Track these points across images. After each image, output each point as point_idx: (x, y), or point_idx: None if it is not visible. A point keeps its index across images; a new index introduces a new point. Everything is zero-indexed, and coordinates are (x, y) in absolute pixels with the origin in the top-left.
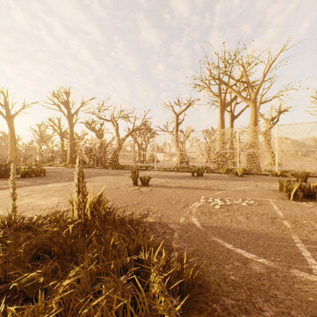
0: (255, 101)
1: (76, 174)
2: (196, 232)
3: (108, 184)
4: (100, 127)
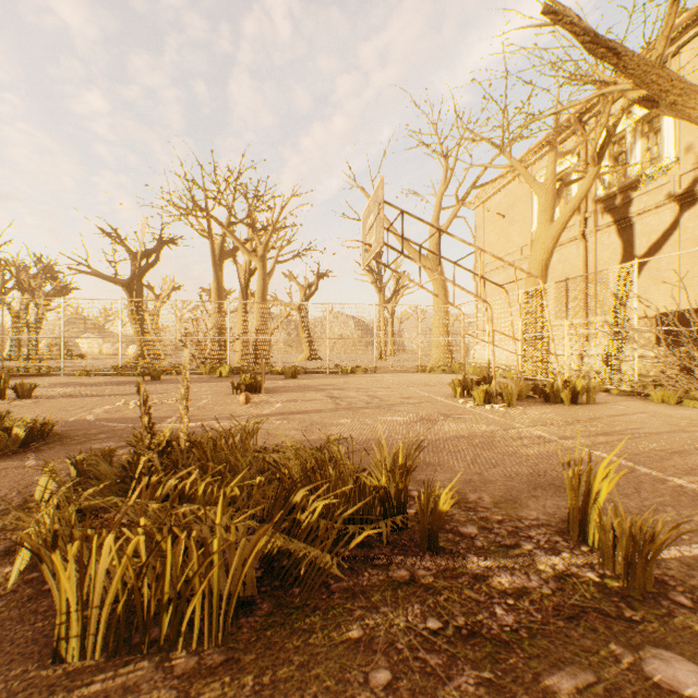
0: (264, 259)
1: None
2: (84, 422)
3: None
4: None
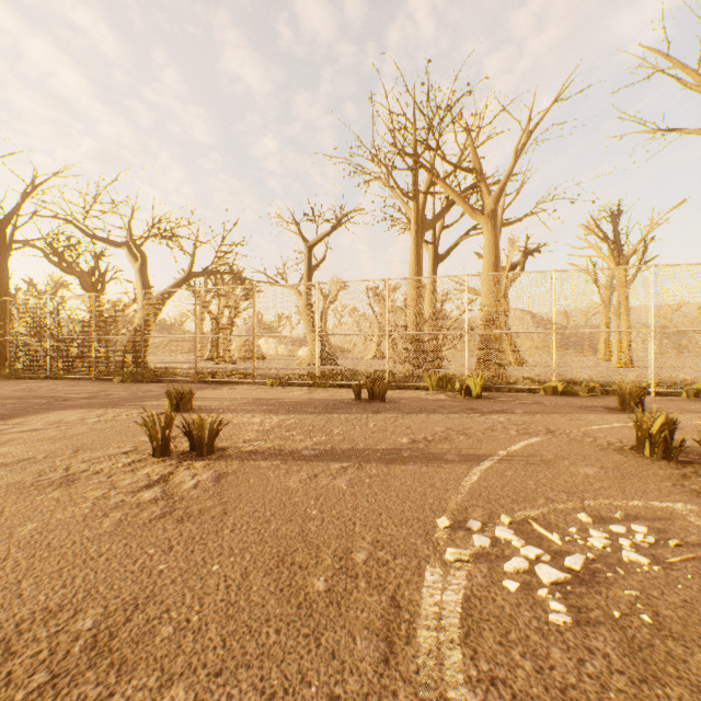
0: (495, 216)
1: None
2: None
3: (44, 458)
4: (95, 263)
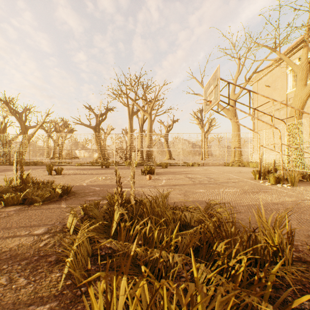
0: (151, 114)
1: (15, 162)
2: (82, 186)
3: None
4: (3, 119)
